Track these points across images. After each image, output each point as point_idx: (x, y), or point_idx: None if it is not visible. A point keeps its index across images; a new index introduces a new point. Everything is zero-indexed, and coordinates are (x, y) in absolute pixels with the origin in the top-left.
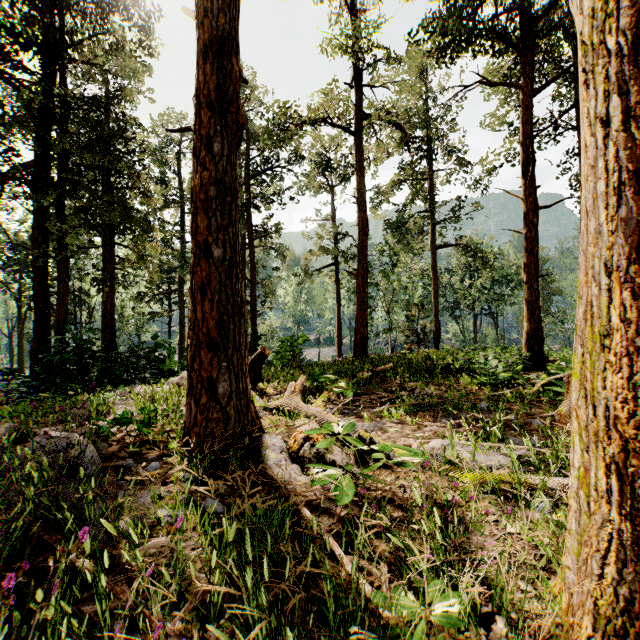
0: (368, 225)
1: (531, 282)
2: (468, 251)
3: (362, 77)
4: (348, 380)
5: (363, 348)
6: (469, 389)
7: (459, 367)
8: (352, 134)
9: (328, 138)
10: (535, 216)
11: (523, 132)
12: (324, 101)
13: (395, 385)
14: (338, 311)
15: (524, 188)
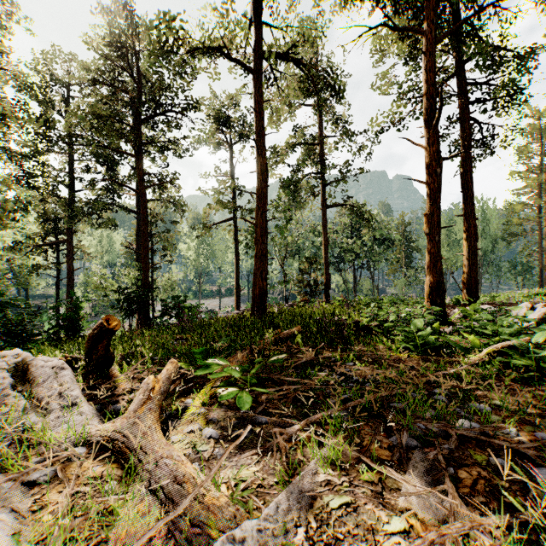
0: (267, 171)
1: (433, 233)
2: (354, 211)
3: (261, 10)
4: (244, 366)
5: (262, 303)
6: (396, 358)
7: (367, 324)
8: (250, 72)
9: (227, 96)
10: (437, 166)
11: (425, 80)
12: (218, 23)
13: (308, 359)
14: (236, 264)
15: (426, 137)
